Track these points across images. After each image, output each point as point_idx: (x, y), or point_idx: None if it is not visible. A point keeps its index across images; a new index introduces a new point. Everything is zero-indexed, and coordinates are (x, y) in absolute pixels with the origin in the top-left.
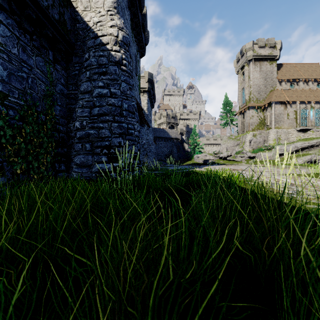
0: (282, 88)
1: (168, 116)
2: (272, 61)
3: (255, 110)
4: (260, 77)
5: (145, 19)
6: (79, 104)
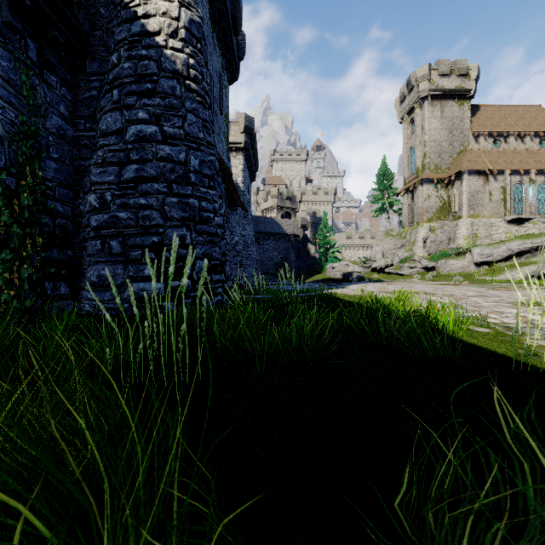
0: (479, 148)
1: (281, 196)
2: (463, 100)
3: (433, 186)
4: (442, 128)
5: (239, 7)
6: (97, 158)
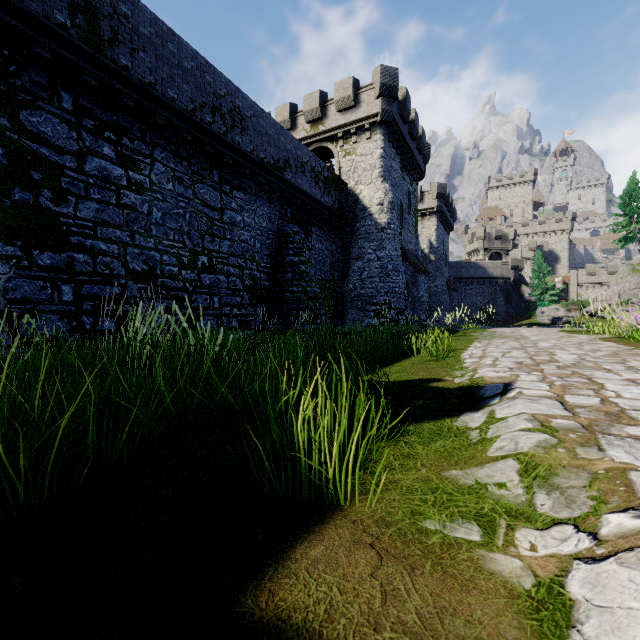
0: None
1: (488, 236)
2: None
3: None
4: None
5: (421, 142)
6: (352, 269)
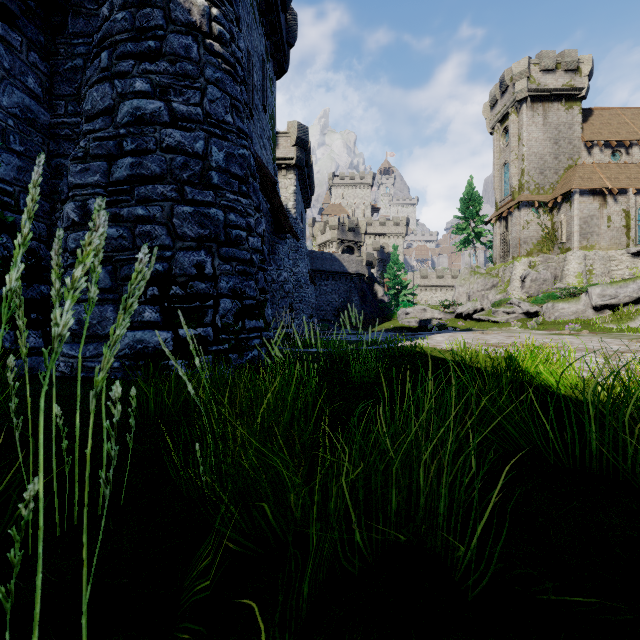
0: (594, 161)
1: (342, 226)
2: (572, 102)
3: (533, 211)
4: (545, 138)
5: None
6: (78, 150)
